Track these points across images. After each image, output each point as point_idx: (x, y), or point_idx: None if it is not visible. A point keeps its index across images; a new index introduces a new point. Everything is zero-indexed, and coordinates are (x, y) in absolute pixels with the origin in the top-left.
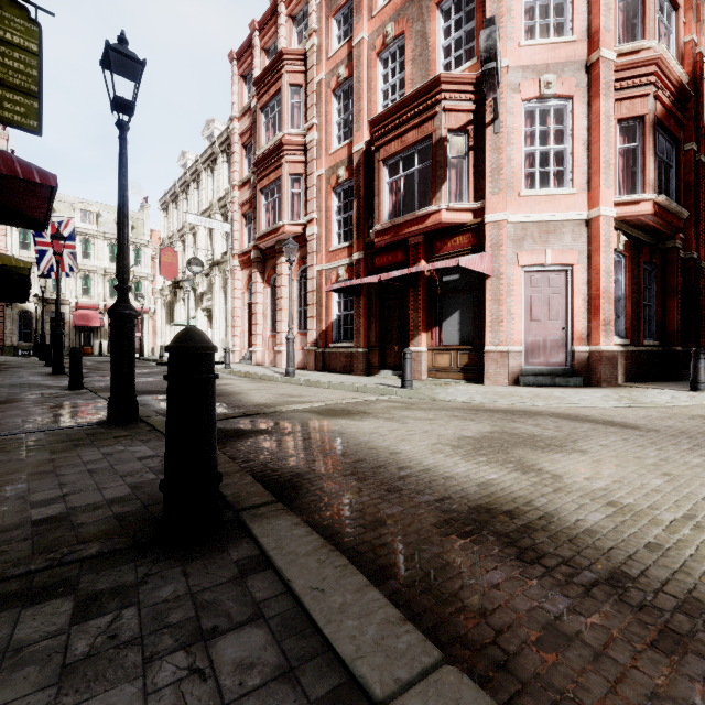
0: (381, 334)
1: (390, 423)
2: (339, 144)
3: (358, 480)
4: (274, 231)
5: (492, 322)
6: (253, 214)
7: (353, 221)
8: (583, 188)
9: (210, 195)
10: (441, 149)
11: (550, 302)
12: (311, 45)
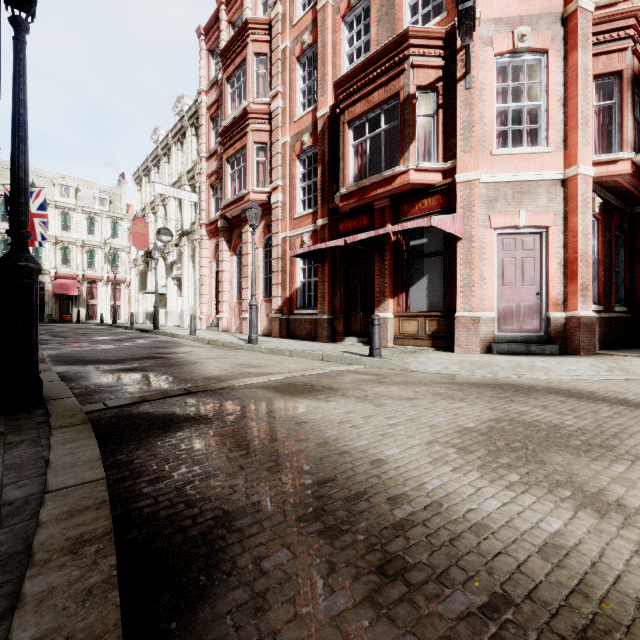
0: (346, 300)
1: (363, 405)
2: (304, 111)
3: (325, 535)
4: (240, 200)
5: (464, 287)
6: (220, 184)
7: (317, 188)
8: (558, 147)
9: (180, 168)
10: (409, 106)
11: (523, 266)
12: (275, 14)
